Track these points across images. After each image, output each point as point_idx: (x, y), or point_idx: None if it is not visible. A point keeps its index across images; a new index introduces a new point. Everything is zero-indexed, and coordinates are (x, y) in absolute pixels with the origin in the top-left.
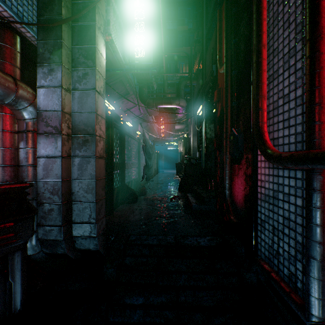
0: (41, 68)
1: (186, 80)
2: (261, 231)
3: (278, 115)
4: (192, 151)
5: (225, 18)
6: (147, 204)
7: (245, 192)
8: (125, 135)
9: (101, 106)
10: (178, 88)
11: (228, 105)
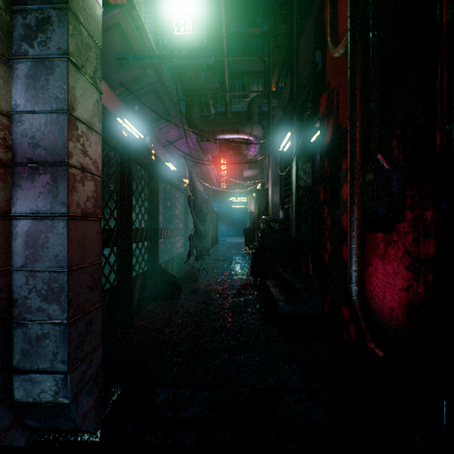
0: None
1: (261, 99)
2: None
3: None
4: (271, 209)
5: None
6: (197, 302)
7: (409, 296)
8: (160, 180)
9: (87, 102)
10: (249, 110)
11: (356, 114)
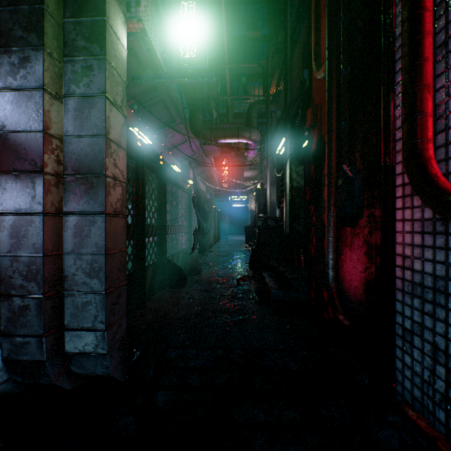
0: (7, 55)
1: (260, 104)
2: (403, 350)
3: (448, 128)
4: (269, 208)
5: None
6: (200, 290)
7: (366, 275)
8: (167, 182)
9: (117, 126)
10: (248, 115)
11: (332, 129)
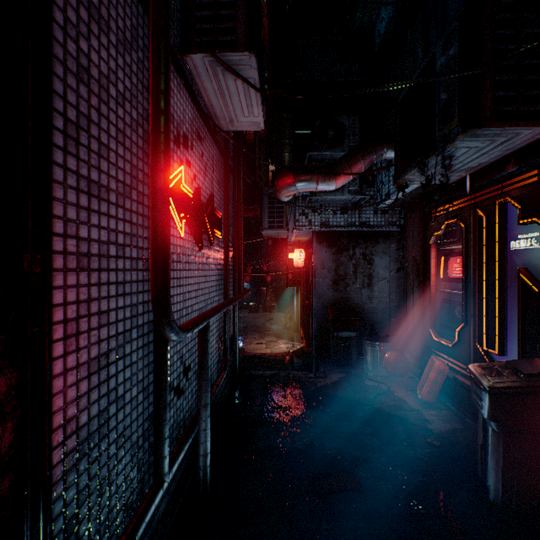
0: None
1: None
2: None
3: (110, 270)
4: None
5: None
6: None
7: None
8: None
9: None
10: None
11: None
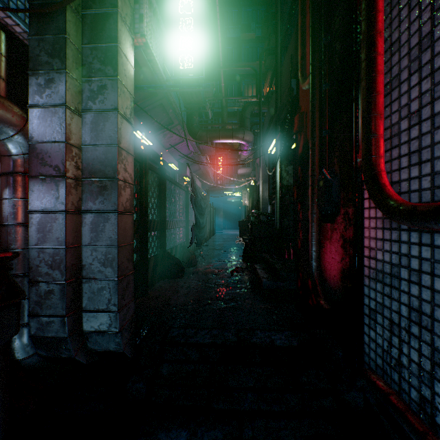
0: (34, 77)
1: (253, 106)
2: (369, 326)
3: (400, 145)
4: (262, 204)
5: (311, 7)
6: (197, 280)
7: (342, 265)
8: (167, 181)
9: (126, 136)
10: (242, 116)
11: (315, 136)
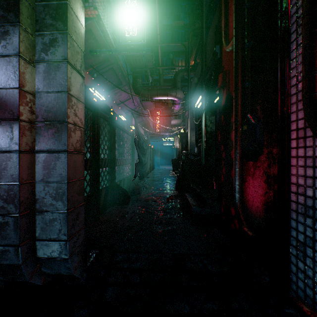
0: None
1: (183, 72)
2: (297, 257)
3: None
4: (190, 146)
5: None
6: (140, 206)
7: (265, 198)
8: (116, 128)
9: (76, 85)
10: (174, 79)
11: (238, 88)
